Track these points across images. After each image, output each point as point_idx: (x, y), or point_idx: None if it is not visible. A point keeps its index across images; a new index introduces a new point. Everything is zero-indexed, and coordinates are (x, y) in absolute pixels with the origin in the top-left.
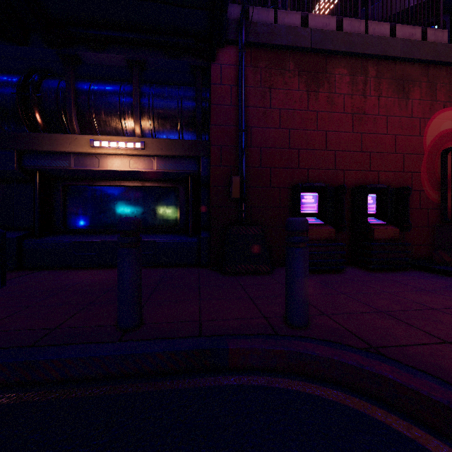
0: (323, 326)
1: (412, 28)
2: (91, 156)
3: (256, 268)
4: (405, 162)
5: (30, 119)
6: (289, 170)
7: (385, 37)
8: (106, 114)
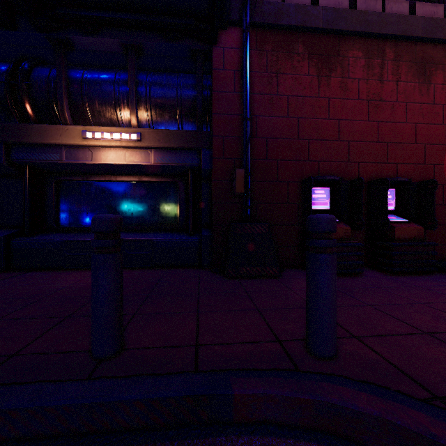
0: (357, 357)
1: (433, 6)
2: (84, 148)
3: (262, 271)
4: (426, 153)
5: (19, 110)
6: (298, 163)
7: (405, 15)
8: (101, 104)
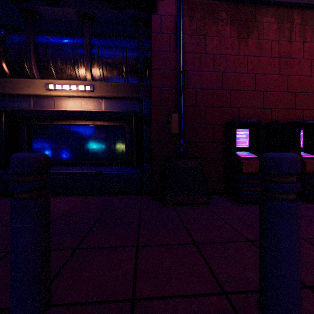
0: None
1: None
2: (48, 98)
3: (194, 199)
4: None
5: None
6: (222, 109)
7: None
8: (62, 62)
